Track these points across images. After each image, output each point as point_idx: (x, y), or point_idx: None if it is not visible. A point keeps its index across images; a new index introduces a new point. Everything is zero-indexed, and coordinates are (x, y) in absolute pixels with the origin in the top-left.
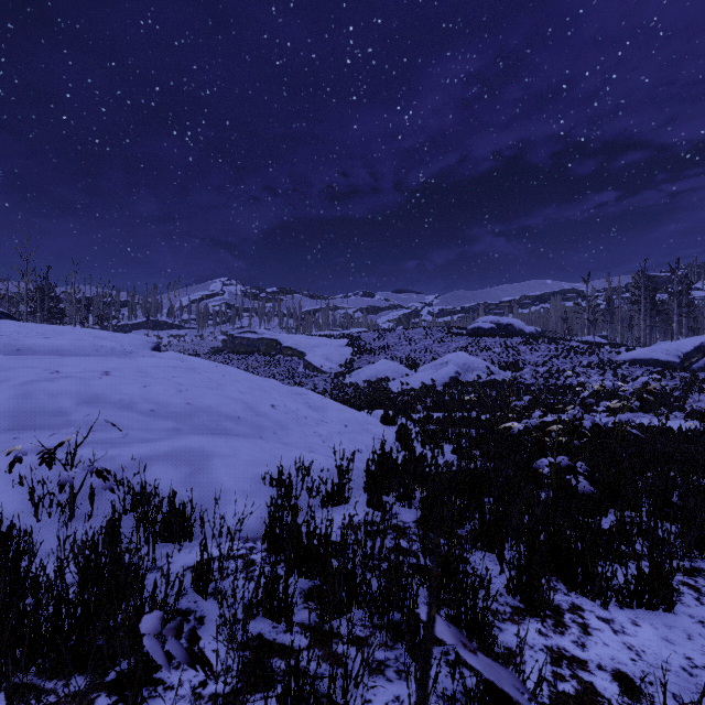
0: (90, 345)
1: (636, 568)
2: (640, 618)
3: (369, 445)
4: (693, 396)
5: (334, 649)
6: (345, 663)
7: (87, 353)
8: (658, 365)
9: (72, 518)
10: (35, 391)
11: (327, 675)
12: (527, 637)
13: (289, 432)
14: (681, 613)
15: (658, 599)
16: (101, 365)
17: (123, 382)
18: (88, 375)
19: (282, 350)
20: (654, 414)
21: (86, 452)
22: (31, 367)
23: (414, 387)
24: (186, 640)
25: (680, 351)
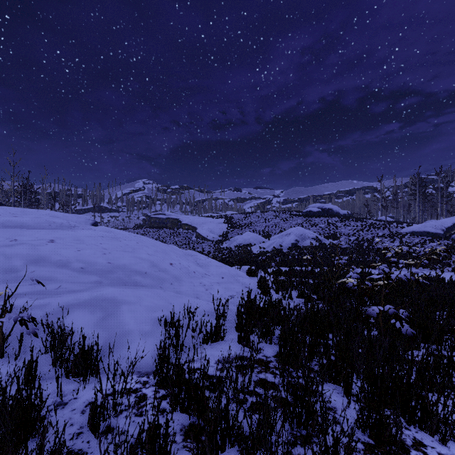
0: (46, 221)
1: None
2: None
3: (239, 292)
4: (454, 256)
5: None
6: None
7: (43, 226)
8: (429, 235)
9: (1, 357)
10: None
11: None
12: None
13: (182, 283)
14: None
15: None
16: (50, 235)
17: (63, 247)
18: (38, 242)
19: (182, 226)
20: (430, 268)
21: (23, 301)
22: None
23: (268, 250)
24: None
25: (443, 226)
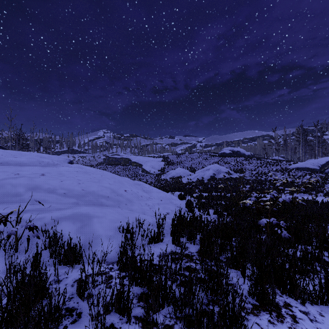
0: (37, 161)
1: (320, 283)
2: (323, 311)
3: (173, 210)
4: (326, 185)
5: None
6: None
7: (35, 164)
8: (309, 170)
9: (16, 252)
10: (5, 184)
11: None
12: (262, 324)
13: (133, 204)
14: None
15: None
16: (41, 170)
17: (51, 179)
18: (33, 175)
19: (131, 163)
20: (309, 194)
21: (27, 215)
22: (5, 171)
23: (194, 180)
24: None
25: (319, 164)
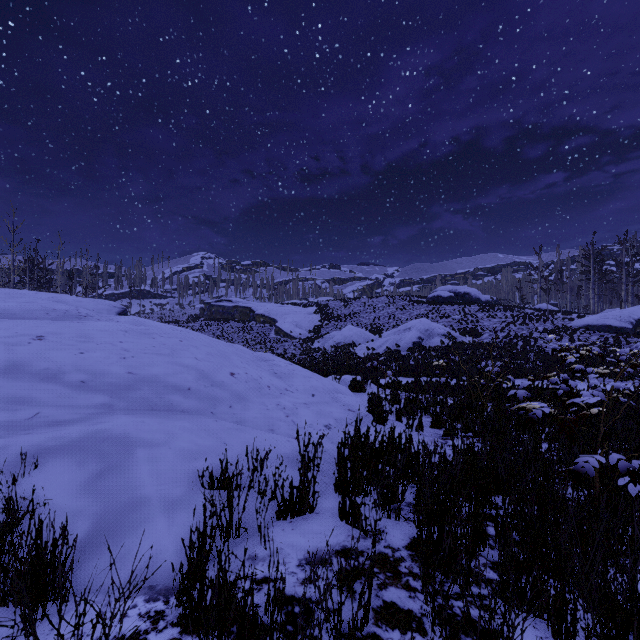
0: (41, 308)
1: None
2: None
3: (339, 418)
4: None
5: None
6: None
7: (36, 316)
8: (611, 330)
9: None
10: None
11: None
12: None
13: (247, 405)
14: None
15: None
16: (39, 328)
17: (56, 348)
18: (15, 339)
19: (255, 317)
20: (620, 379)
21: None
22: None
23: (379, 351)
24: None
25: (632, 318)
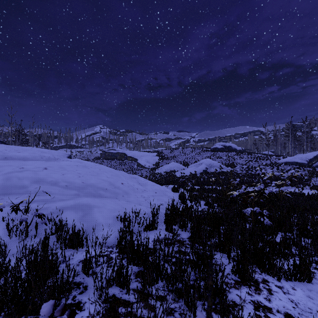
0: (39, 155)
1: (293, 262)
2: (296, 286)
3: (166, 201)
4: (313, 178)
5: (149, 302)
6: (154, 311)
7: (37, 159)
8: (297, 164)
9: (26, 237)
10: (12, 177)
11: (146, 316)
12: (242, 296)
13: (129, 195)
14: (315, 283)
15: (304, 277)
16: (43, 164)
17: (53, 173)
18: (37, 169)
19: (127, 158)
20: (296, 187)
21: (34, 205)
22: (10, 165)
23: (187, 174)
24: (67, 316)
25: (307, 158)
